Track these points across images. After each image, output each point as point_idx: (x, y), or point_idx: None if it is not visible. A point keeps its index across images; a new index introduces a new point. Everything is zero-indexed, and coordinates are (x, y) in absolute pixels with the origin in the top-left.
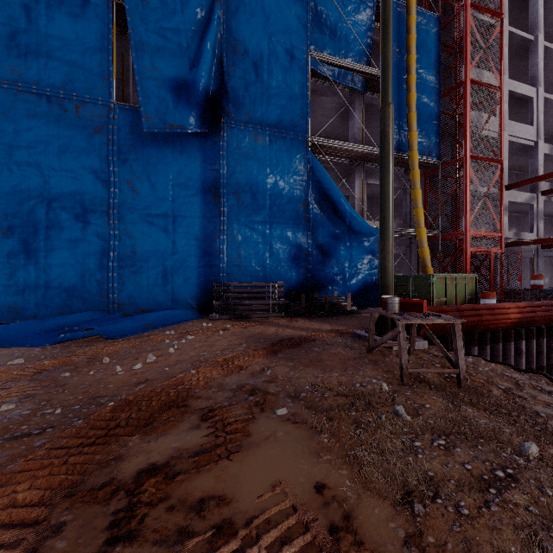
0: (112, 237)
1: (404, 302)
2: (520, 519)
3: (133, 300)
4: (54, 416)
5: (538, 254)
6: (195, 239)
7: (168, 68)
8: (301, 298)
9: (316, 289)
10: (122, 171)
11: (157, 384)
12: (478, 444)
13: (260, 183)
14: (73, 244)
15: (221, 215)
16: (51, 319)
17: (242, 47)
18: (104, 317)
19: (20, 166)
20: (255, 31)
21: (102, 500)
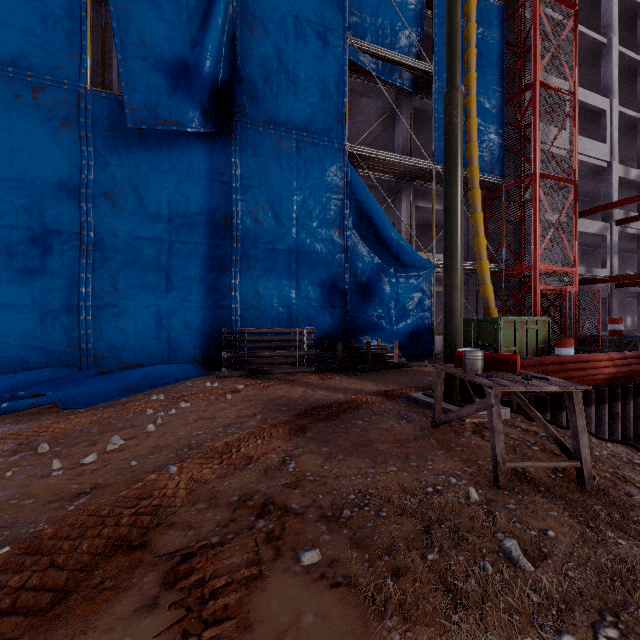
0: (85, 267)
1: (488, 358)
2: None
3: (114, 351)
4: None
5: (612, 294)
6: (199, 272)
7: (162, 46)
8: (336, 348)
9: (355, 335)
10: (99, 180)
11: (109, 496)
12: None
13: (284, 201)
14: (30, 276)
15: (233, 241)
16: None
17: (261, 26)
18: (69, 375)
19: None
20: (277, 6)
21: None
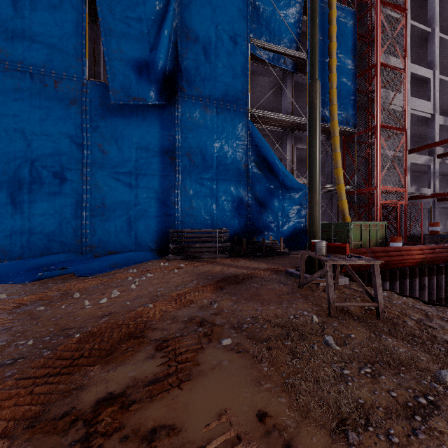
0: (85, 191)
1: (330, 246)
2: (446, 447)
3: (103, 243)
4: (26, 346)
5: (435, 206)
6: (155, 193)
7: (132, 51)
8: (242, 242)
9: (255, 234)
10: (93, 136)
11: (119, 317)
12: (400, 372)
13: (208, 147)
14: (52, 196)
15: (176, 173)
16: (33, 259)
17: (193, 34)
18: (77, 258)
19: (7, 131)
20: (204, 21)
21: (61, 431)
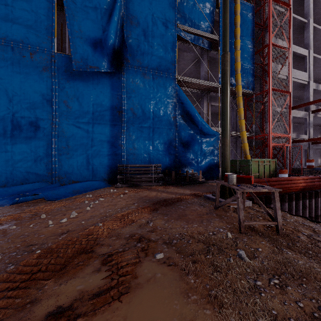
0: (54, 136)
1: (239, 177)
2: None
3: (67, 175)
4: None
5: (310, 147)
6: (106, 137)
7: (90, 31)
8: (171, 173)
9: (181, 168)
10: (60, 95)
11: (75, 234)
12: (302, 283)
13: (146, 103)
14: (29, 140)
15: (123, 123)
16: (13, 187)
17: (135, 20)
18: (48, 186)
19: None
20: (143, 10)
21: None
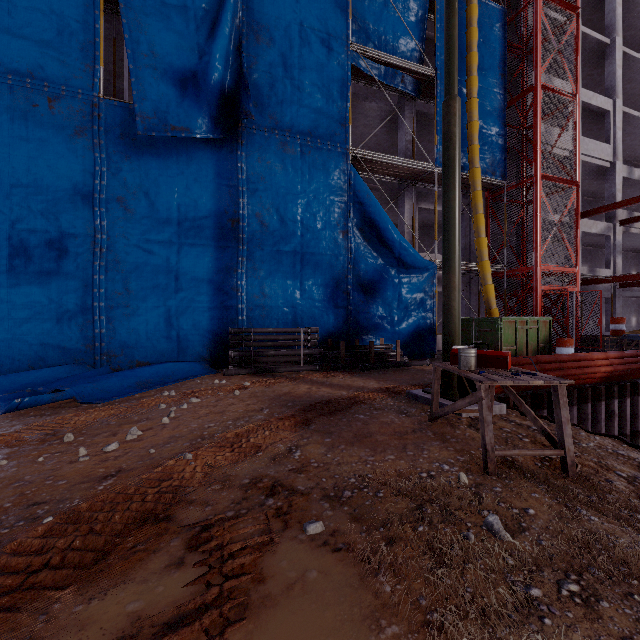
0: (99, 269)
1: (482, 355)
2: None
3: (126, 350)
4: None
5: (615, 294)
6: (207, 273)
7: (172, 56)
8: (339, 347)
9: (358, 335)
10: (111, 185)
11: (133, 479)
12: (632, 591)
13: (289, 204)
14: (46, 278)
15: (240, 243)
16: (11, 376)
17: (266, 34)
18: (85, 373)
19: None
20: (282, 15)
21: None
